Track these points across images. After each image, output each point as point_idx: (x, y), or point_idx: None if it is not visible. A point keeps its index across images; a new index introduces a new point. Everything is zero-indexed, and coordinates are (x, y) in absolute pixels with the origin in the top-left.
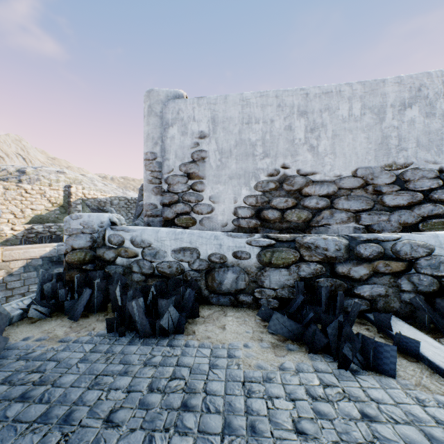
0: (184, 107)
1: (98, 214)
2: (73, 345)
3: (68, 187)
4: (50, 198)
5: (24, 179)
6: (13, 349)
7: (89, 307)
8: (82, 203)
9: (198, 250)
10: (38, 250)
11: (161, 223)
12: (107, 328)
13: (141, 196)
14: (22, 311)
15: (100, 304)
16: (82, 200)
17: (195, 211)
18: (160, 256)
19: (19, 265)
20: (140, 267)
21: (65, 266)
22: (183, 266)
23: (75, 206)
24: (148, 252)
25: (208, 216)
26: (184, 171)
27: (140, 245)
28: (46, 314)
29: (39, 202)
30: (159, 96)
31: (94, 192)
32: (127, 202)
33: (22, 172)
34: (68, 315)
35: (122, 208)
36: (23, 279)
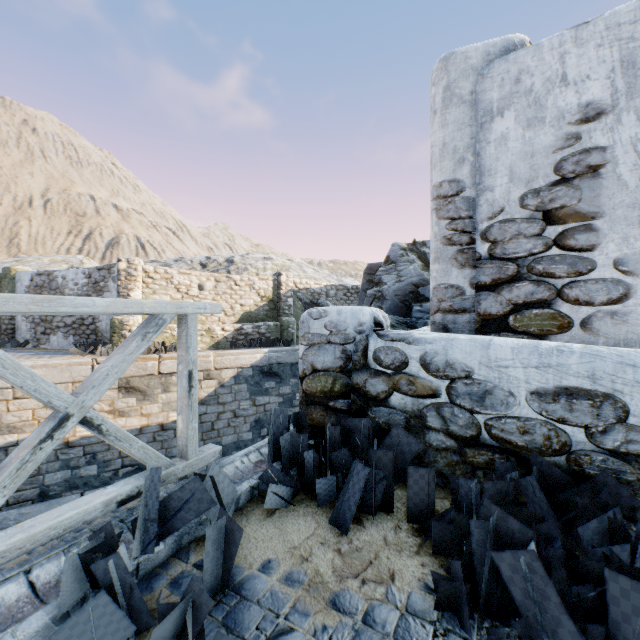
0: (533, 62)
1: (352, 309)
2: (369, 635)
3: (277, 276)
4: (259, 290)
5: (232, 269)
6: (249, 598)
7: (361, 501)
8: (293, 296)
9: (621, 401)
10: (248, 356)
11: (472, 325)
12: (437, 600)
13: (365, 283)
14: (251, 485)
15: (380, 496)
16: (293, 292)
17: (569, 299)
18: (496, 402)
19: (230, 374)
20: (443, 420)
21: (301, 398)
22: (567, 436)
23: (286, 300)
24: (462, 390)
25: (611, 308)
26: (535, 206)
27: (443, 372)
28: (288, 501)
29: (247, 296)
30: (467, 61)
31: (306, 280)
32: (346, 292)
33: (230, 262)
34: (322, 507)
35: (340, 301)
36: (233, 393)
